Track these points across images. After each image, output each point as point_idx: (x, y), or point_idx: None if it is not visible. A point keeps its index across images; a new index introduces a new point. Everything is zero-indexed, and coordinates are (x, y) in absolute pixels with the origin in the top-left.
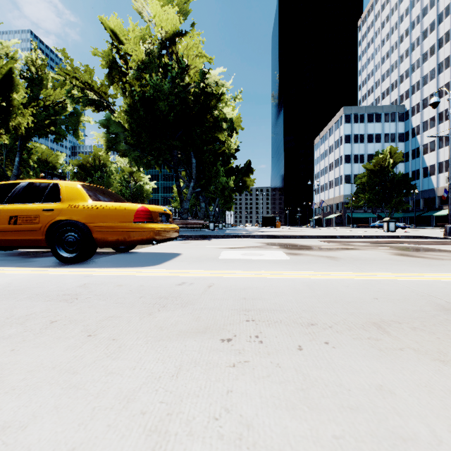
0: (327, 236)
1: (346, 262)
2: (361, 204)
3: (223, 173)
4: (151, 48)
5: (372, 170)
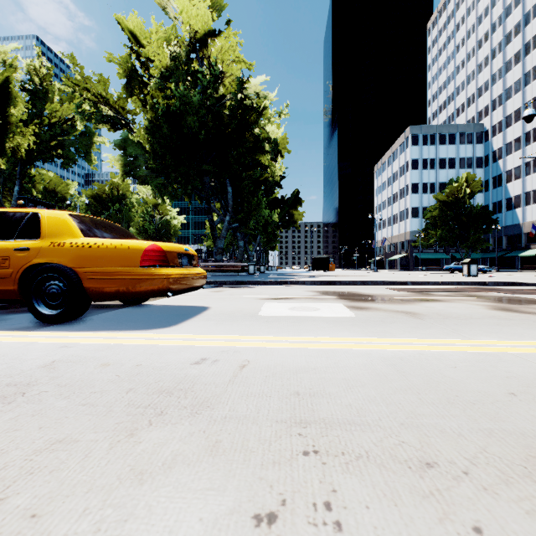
0: (395, 282)
1: (434, 321)
2: (432, 242)
3: (265, 204)
4: (177, 52)
5: (445, 202)
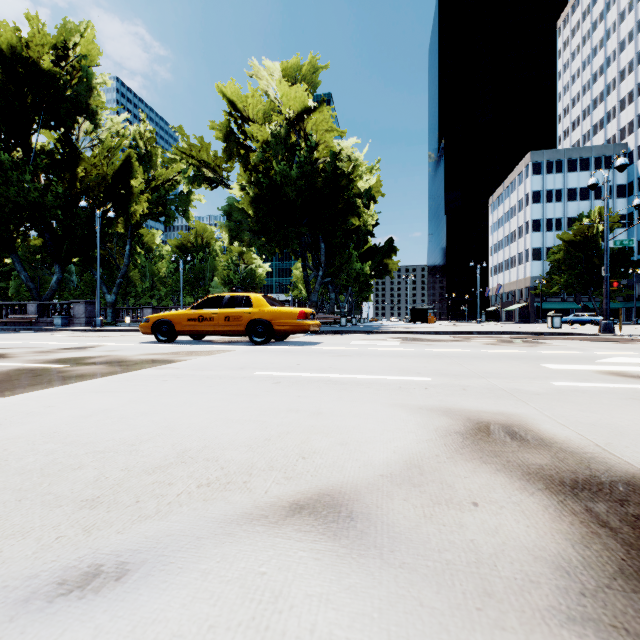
0: (463, 332)
1: (433, 346)
2: (556, 289)
3: (356, 257)
4: (277, 128)
5: (572, 242)
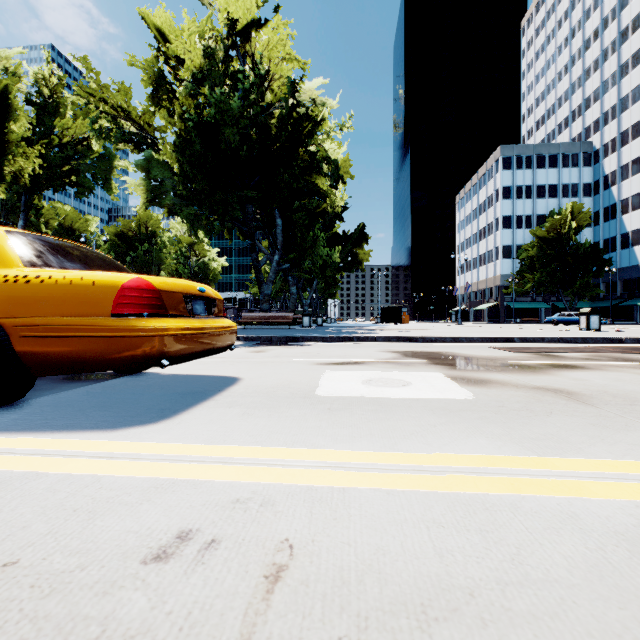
0: (498, 338)
1: (620, 411)
2: (528, 288)
3: (323, 240)
4: (212, 48)
5: (545, 239)
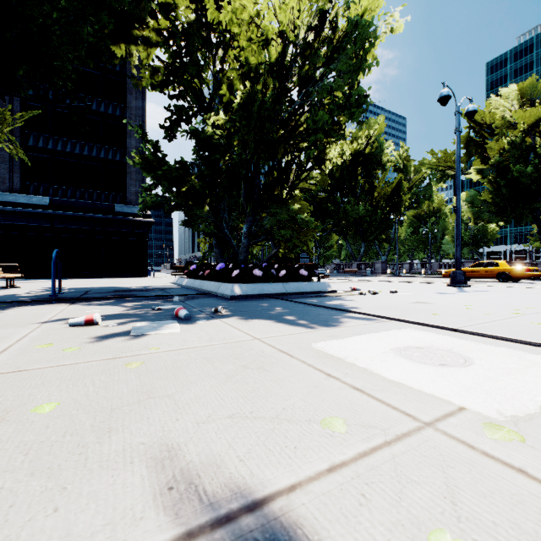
0: None
1: None
2: None
3: None
4: (512, 139)
5: None
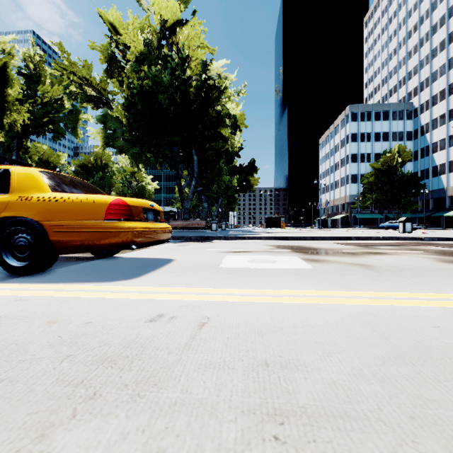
0: (341, 237)
1: (391, 273)
2: (368, 204)
3: (226, 171)
4: (150, 39)
5: (380, 170)
